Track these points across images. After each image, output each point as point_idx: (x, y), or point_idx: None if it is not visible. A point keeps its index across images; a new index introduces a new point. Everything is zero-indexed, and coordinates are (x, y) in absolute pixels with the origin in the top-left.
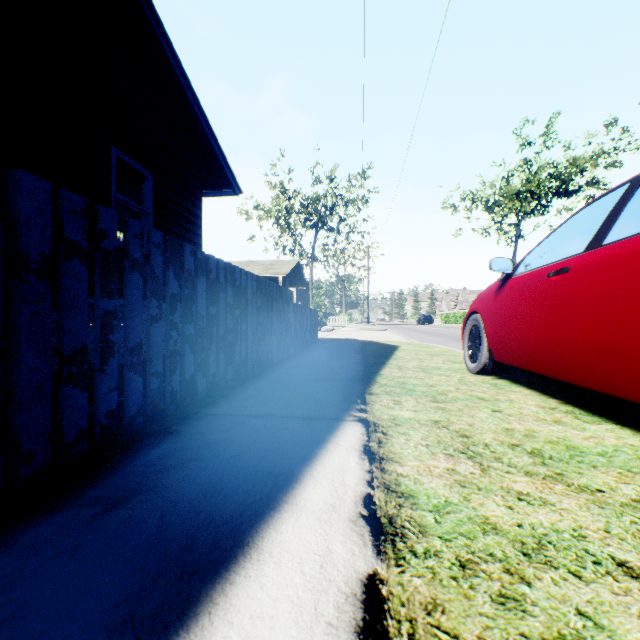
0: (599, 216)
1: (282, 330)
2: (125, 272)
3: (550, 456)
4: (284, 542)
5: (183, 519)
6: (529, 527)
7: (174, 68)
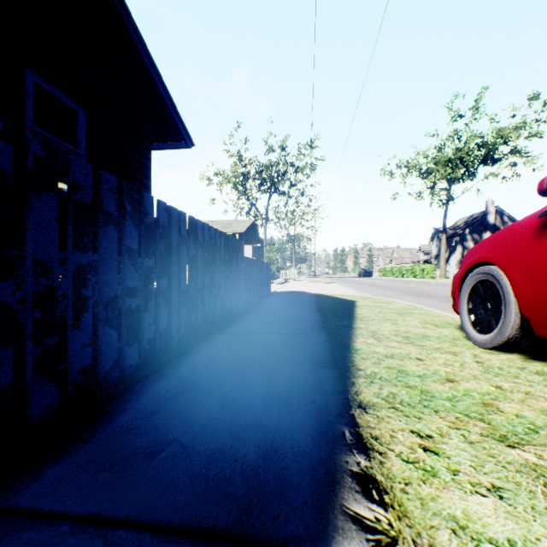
0: None
1: (228, 285)
2: None
3: None
4: None
5: None
6: None
7: None
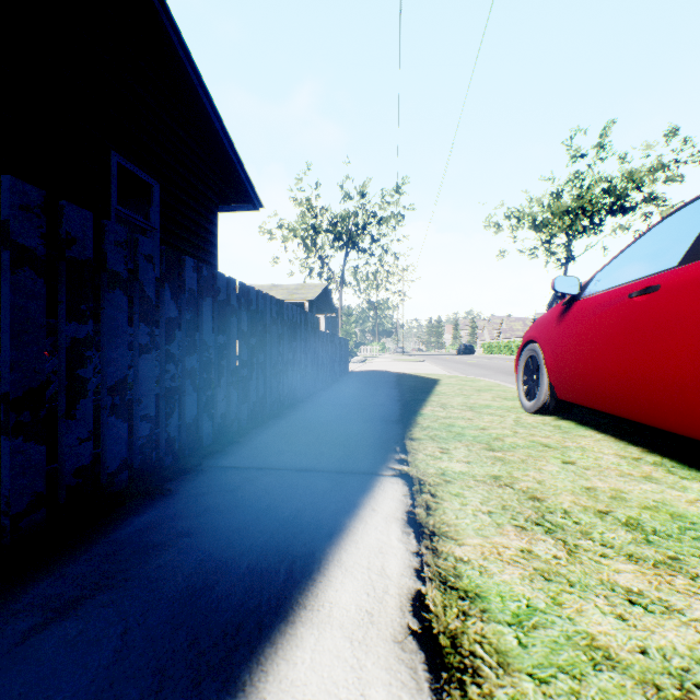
0: (696, 222)
1: (307, 362)
2: (103, 289)
3: (654, 530)
4: (298, 684)
5: (154, 638)
6: (659, 655)
7: (184, 63)
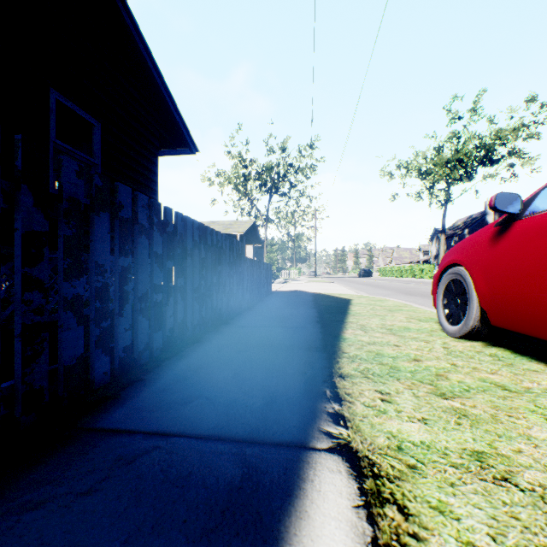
0: None
1: (233, 284)
2: None
3: None
4: None
5: None
6: None
7: (122, 14)
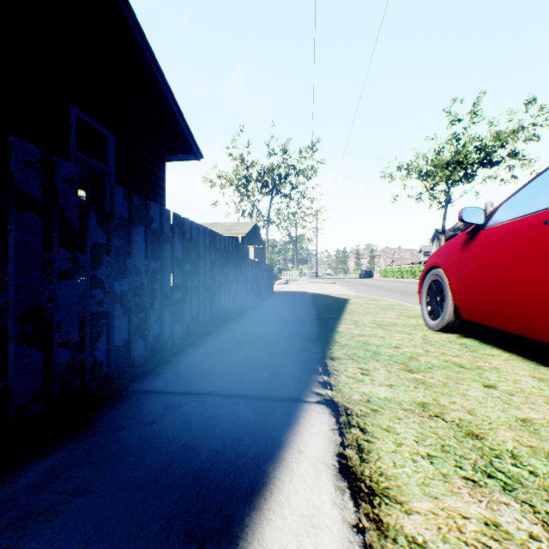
0: None
1: (238, 285)
2: (10, 211)
3: None
4: None
5: None
6: None
7: (135, 33)
